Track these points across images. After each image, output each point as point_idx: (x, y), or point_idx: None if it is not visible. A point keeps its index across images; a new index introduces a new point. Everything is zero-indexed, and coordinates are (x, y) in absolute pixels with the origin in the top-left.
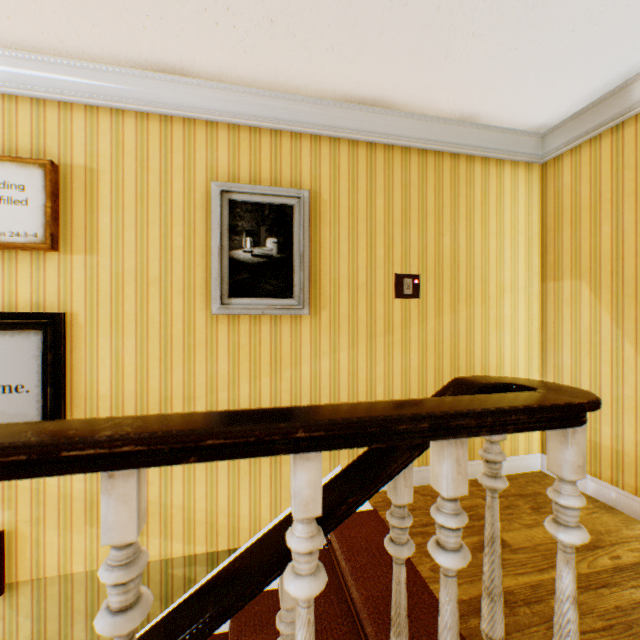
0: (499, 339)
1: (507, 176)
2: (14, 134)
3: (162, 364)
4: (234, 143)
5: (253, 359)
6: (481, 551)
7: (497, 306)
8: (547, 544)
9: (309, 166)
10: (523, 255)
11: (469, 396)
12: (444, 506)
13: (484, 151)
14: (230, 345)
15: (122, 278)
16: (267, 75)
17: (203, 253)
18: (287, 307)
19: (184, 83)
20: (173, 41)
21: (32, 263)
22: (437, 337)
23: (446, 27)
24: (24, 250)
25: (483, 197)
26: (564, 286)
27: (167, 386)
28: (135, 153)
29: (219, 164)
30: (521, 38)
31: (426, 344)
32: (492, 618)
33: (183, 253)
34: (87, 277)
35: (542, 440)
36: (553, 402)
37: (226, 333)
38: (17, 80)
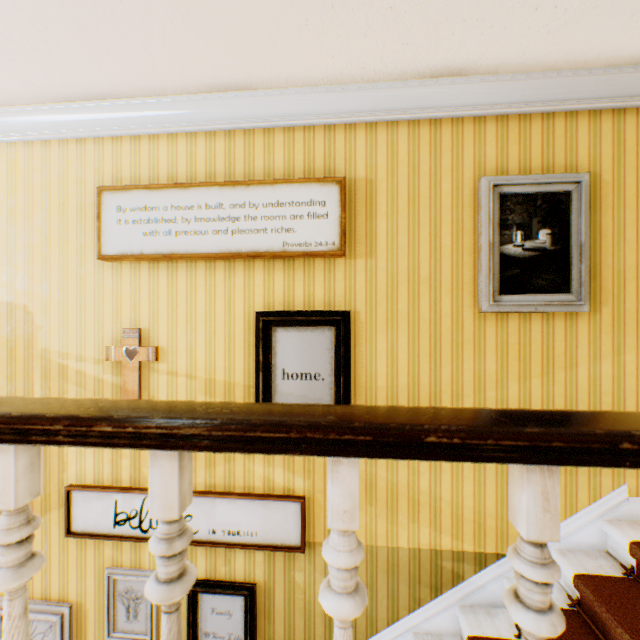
0: None
1: None
2: (311, 159)
3: (431, 360)
4: (501, 135)
5: (521, 359)
6: None
7: None
8: None
9: (586, 146)
10: None
11: None
12: None
13: None
14: (497, 343)
15: (395, 278)
16: (556, 54)
17: (470, 250)
18: (564, 303)
19: (459, 83)
20: (472, 41)
21: (324, 268)
22: None
23: None
24: (319, 257)
25: None
26: None
27: (435, 382)
28: (407, 160)
29: (486, 159)
30: None
31: None
32: None
33: (450, 252)
34: (366, 279)
35: None
36: None
37: (493, 331)
38: (316, 112)
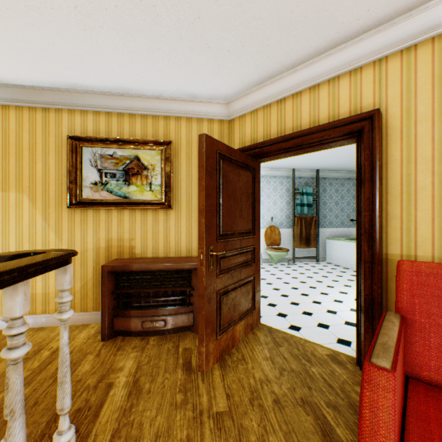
0: None
1: None
2: None
3: None
4: None
5: None
6: None
7: None
8: None
9: None
10: None
11: (21, 259)
12: (17, 323)
13: None
14: None
15: None
16: None
17: None
18: None
19: None
20: None
21: None
22: None
23: None
24: None
25: None
26: (12, 196)
27: None
28: None
29: None
30: None
31: None
32: None
33: None
34: None
35: None
36: (65, 253)
37: None
38: None
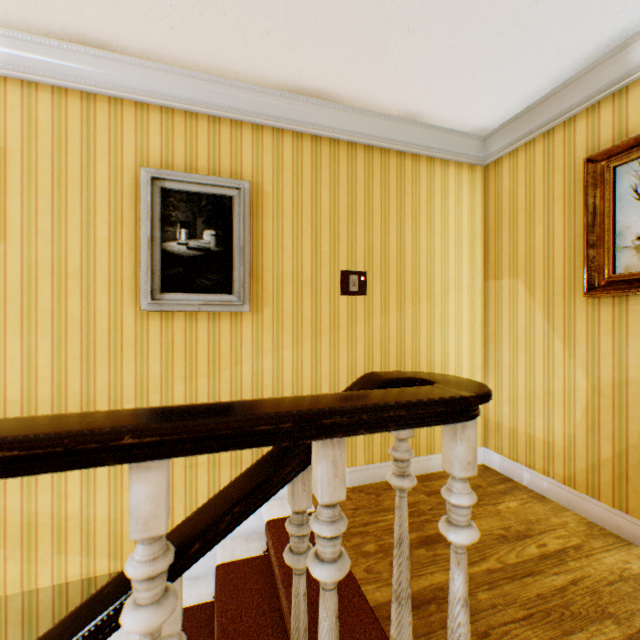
0: (444, 336)
1: (452, 176)
2: None
3: (84, 365)
4: (168, 127)
5: (189, 358)
6: (417, 548)
7: (442, 304)
8: (481, 536)
9: (251, 156)
10: (467, 254)
11: (358, 392)
12: (321, 513)
13: (429, 151)
14: (163, 344)
15: (35, 270)
16: (201, 56)
17: (132, 244)
18: (226, 303)
19: (108, 58)
20: (89, 9)
21: None
22: (383, 334)
23: (381, 19)
24: None
25: (429, 196)
26: (503, 285)
27: (90, 389)
28: (51, 132)
29: (150, 149)
30: (455, 37)
31: (372, 341)
32: (400, 623)
33: (109, 244)
34: None
35: (484, 434)
36: (439, 396)
37: (158, 331)
38: None
